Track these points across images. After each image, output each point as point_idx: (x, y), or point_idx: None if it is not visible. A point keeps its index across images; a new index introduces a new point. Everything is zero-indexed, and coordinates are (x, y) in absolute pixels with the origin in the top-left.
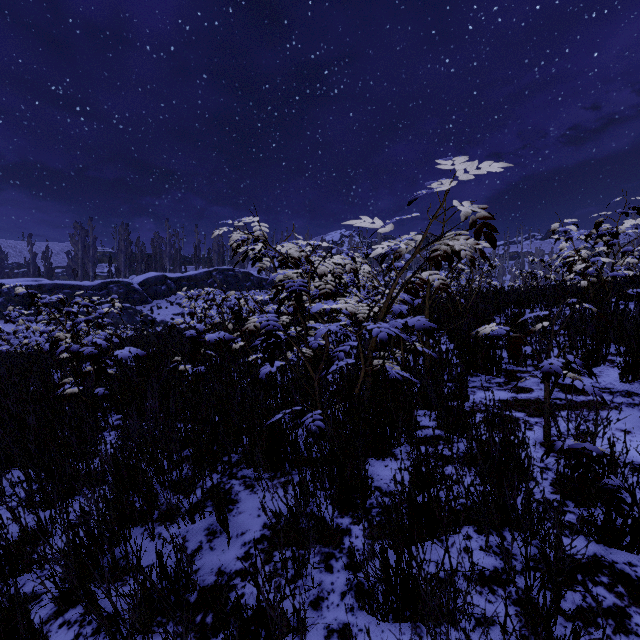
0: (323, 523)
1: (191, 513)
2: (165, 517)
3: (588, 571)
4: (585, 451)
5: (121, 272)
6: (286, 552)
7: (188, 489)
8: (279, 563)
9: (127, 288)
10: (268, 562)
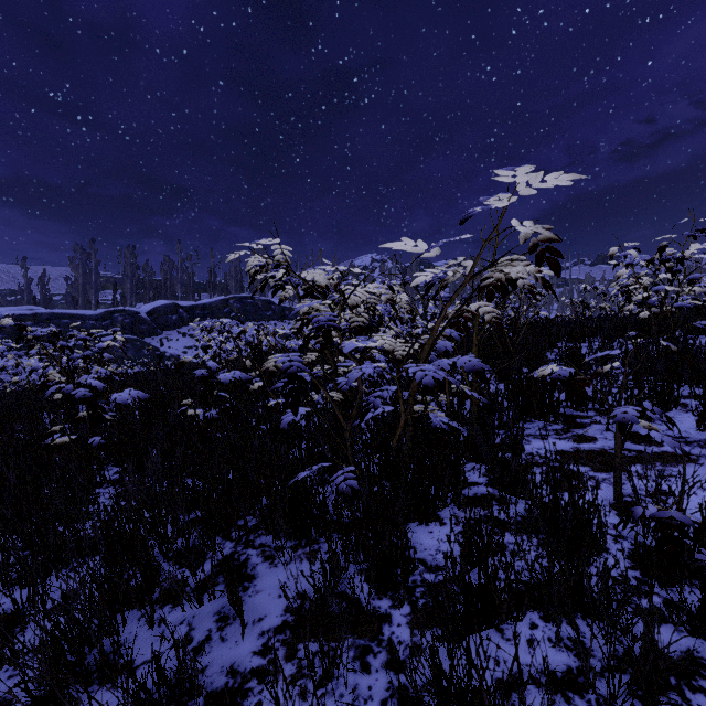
0: (357, 606)
1: (198, 594)
2: (167, 597)
3: (683, 672)
4: (673, 521)
5: (127, 300)
6: (313, 645)
7: (196, 561)
8: (304, 659)
9: (134, 318)
10: (291, 658)
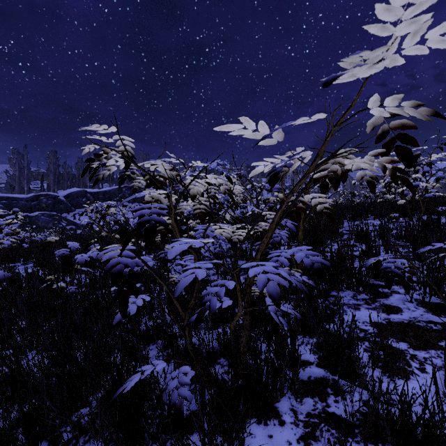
0: None
1: None
2: None
3: None
4: None
5: (50, 187)
6: None
7: None
8: None
9: (54, 200)
10: None
